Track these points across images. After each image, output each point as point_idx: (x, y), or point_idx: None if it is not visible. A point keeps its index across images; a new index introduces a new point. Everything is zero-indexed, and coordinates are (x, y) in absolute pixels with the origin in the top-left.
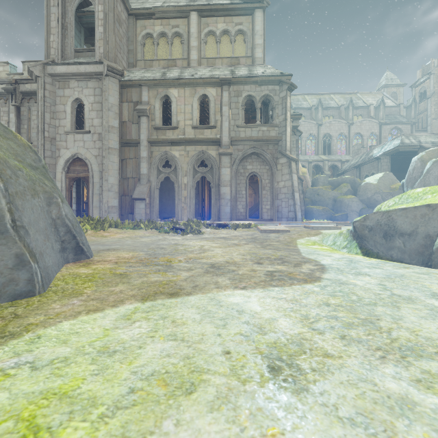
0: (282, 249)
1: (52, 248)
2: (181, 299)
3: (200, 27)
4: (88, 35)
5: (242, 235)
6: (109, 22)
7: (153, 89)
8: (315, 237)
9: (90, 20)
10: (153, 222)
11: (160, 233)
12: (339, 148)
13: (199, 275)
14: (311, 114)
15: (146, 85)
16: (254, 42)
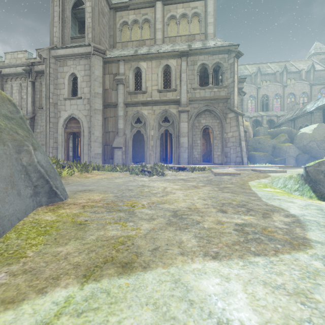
0: (239, 193)
1: (17, 195)
2: (134, 279)
3: (163, 13)
4: (81, 27)
5: (199, 177)
6: (95, 14)
7: (128, 63)
8: (265, 180)
9: (82, 15)
10: (127, 166)
11: (131, 174)
12: (275, 106)
13: (161, 228)
14: (251, 80)
15: (122, 60)
16: (207, 21)
